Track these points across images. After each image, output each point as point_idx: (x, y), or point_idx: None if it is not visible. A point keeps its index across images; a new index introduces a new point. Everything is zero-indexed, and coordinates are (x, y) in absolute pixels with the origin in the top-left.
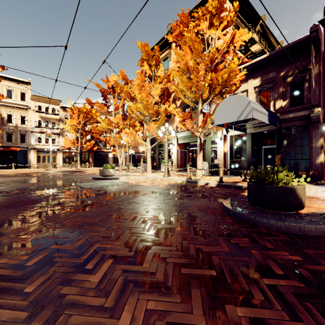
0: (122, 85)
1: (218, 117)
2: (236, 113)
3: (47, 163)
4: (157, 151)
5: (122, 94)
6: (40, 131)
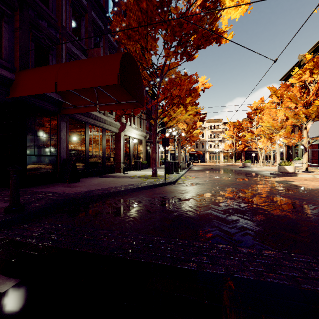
0: (261, 107)
1: (310, 133)
2: (318, 131)
3: (214, 160)
4: (293, 150)
5: (262, 112)
6: (211, 140)
